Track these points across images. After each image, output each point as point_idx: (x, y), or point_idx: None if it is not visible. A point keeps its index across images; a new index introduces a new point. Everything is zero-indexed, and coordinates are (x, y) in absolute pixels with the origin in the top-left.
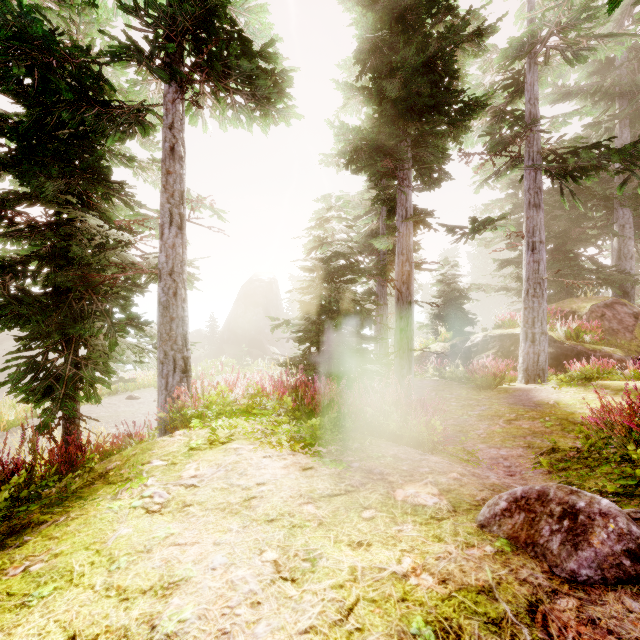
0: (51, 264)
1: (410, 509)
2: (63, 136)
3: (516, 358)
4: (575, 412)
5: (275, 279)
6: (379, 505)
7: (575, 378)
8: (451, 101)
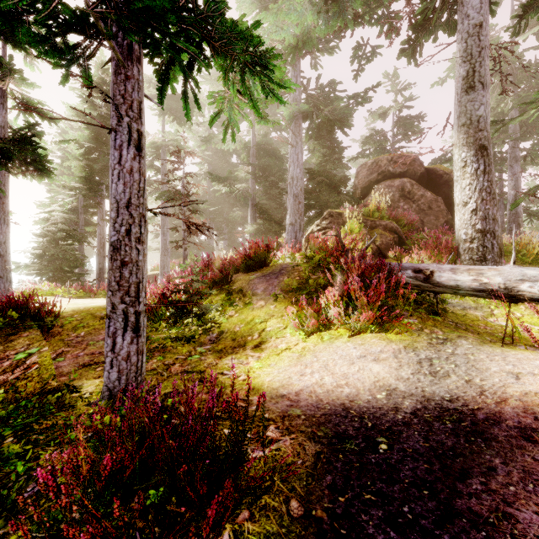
0: None
1: None
2: None
3: None
4: None
5: None
6: None
7: None
8: None
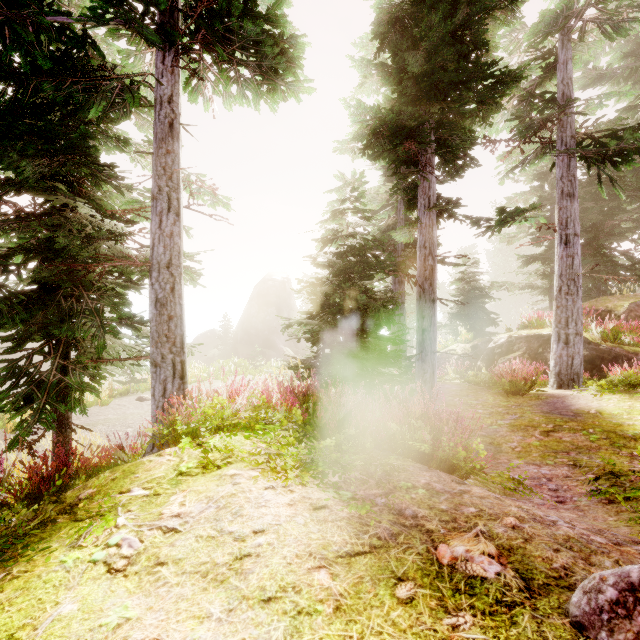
0: (36, 257)
1: (463, 583)
2: (53, 118)
3: (545, 361)
4: (623, 424)
5: (288, 279)
6: (418, 574)
7: (617, 384)
8: (480, 76)
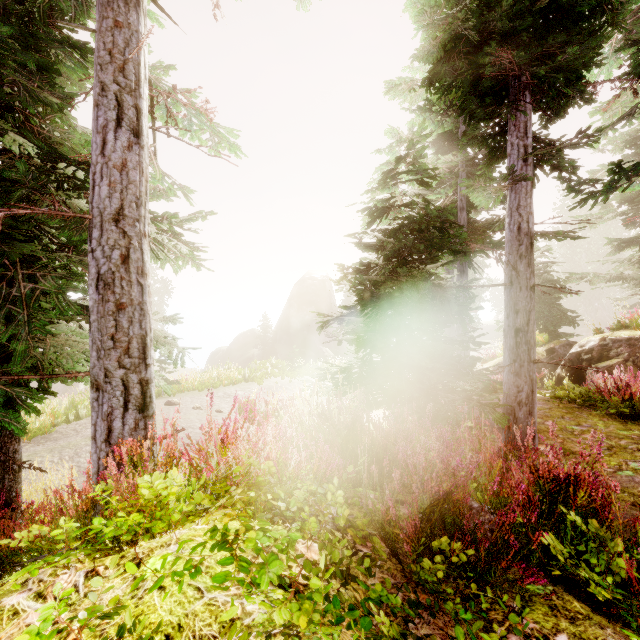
0: None
1: None
2: None
3: None
4: None
5: (328, 277)
6: None
7: None
8: None
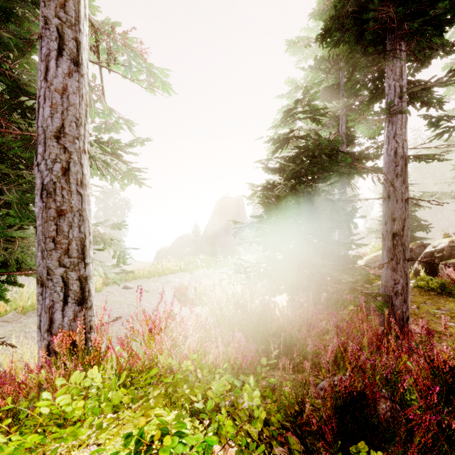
0: None
1: None
2: None
3: None
4: None
5: (241, 196)
6: None
7: None
8: None
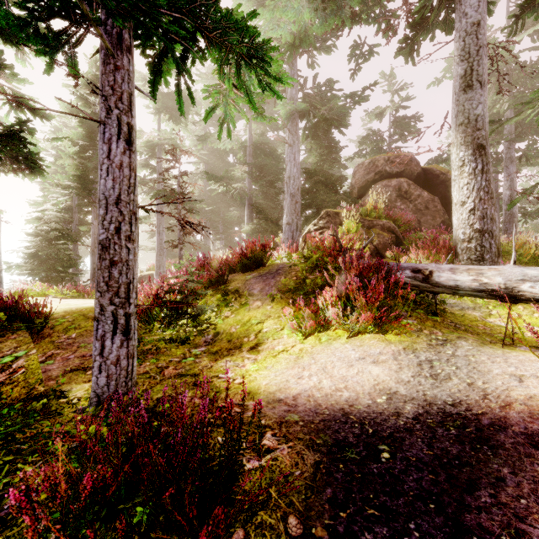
0: None
1: None
2: None
3: None
4: None
5: None
6: None
7: None
8: None
